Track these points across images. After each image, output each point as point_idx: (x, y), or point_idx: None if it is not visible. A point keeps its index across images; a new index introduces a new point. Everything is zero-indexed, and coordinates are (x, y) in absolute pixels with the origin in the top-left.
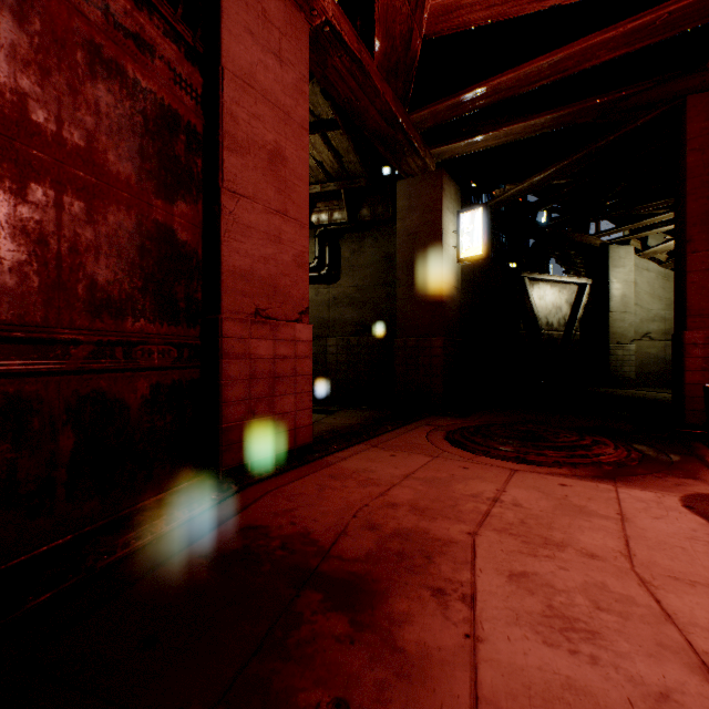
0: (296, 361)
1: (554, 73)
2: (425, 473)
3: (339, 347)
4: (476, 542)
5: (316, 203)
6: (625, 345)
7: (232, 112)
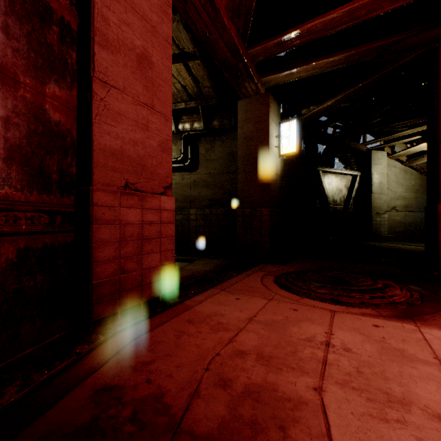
0: (161, 226)
1: (351, 20)
2: (265, 316)
3: (198, 215)
4: (325, 401)
5: (182, 116)
6: (381, 214)
7: (103, 13)
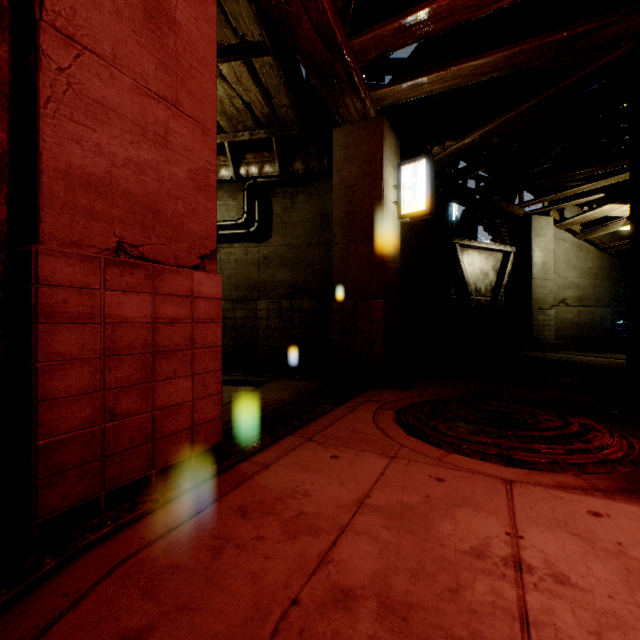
0: (194, 327)
1: None
2: (387, 495)
3: (270, 311)
4: None
5: (245, 154)
6: (546, 310)
7: None
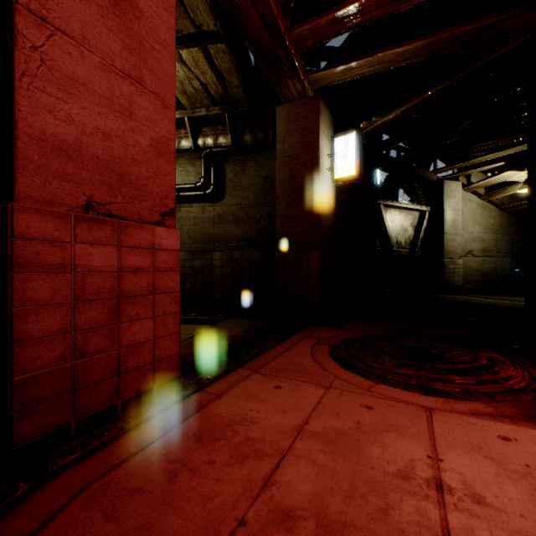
0: (155, 275)
1: None
2: (323, 422)
3: (224, 260)
4: None
5: (202, 127)
6: (455, 260)
7: None
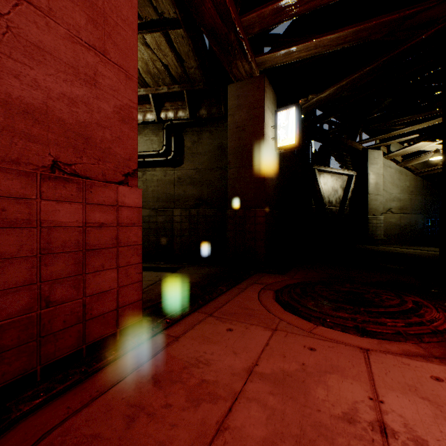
0: (119, 229)
1: None
2: (271, 363)
3: (183, 216)
4: None
5: (164, 103)
6: (377, 216)
7: None
